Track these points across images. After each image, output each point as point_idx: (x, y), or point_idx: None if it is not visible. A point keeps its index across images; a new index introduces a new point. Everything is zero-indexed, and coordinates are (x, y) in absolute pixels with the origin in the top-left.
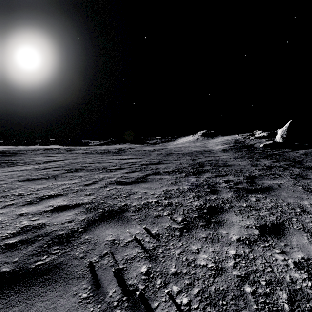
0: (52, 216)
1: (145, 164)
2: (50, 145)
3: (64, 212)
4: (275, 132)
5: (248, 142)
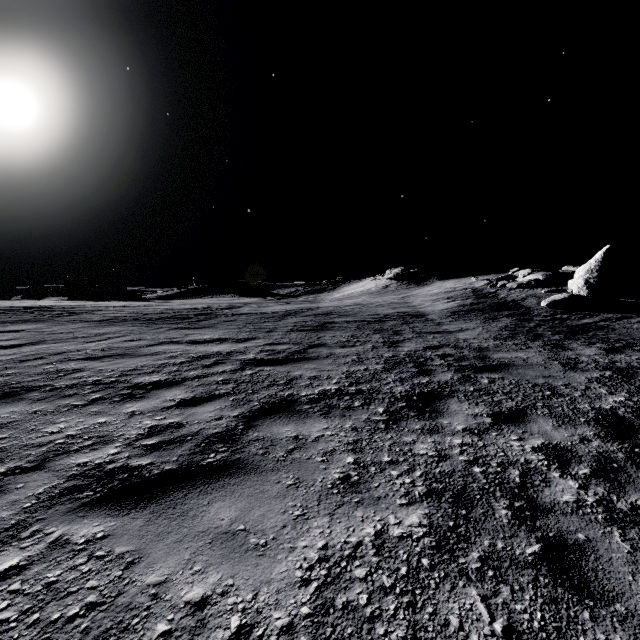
0: None
1: (254, 360)
2: (48, 298)
3: None
4: (561, 274)
5: (506, 295)
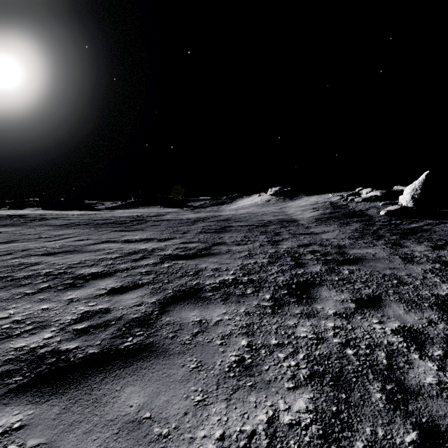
0: None
1: (171, 255)
2: (27, 208)
3: None
4: (393, 191)
5: (355, 207)
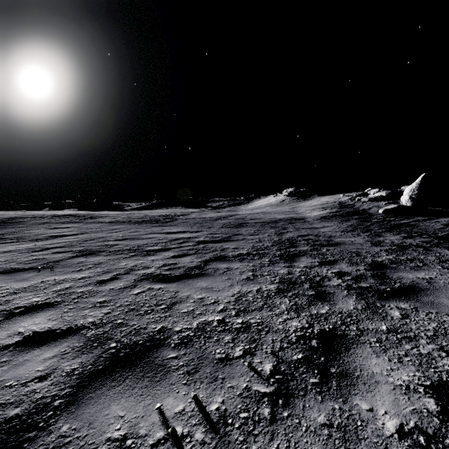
0: (12, 361)
1: (203, 241)
2: (66, 209)
3: (39, 351)
4: (399, 191)
5: (360, 206)
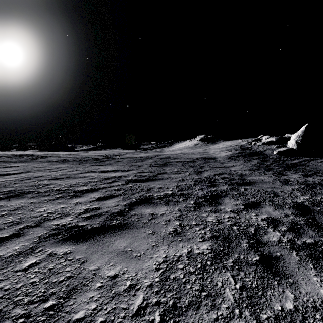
0: None
1: (132, 180)
2: (29, 150)
3: None
4: (284, 138)
5: (256, 149)
